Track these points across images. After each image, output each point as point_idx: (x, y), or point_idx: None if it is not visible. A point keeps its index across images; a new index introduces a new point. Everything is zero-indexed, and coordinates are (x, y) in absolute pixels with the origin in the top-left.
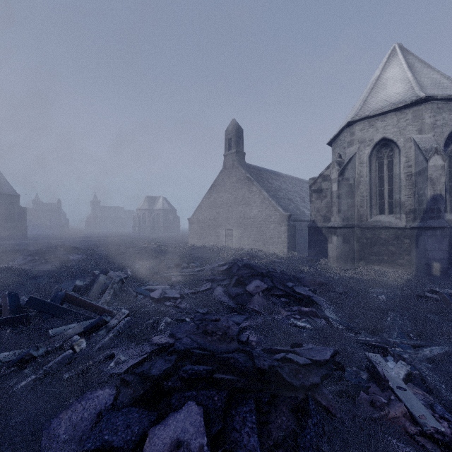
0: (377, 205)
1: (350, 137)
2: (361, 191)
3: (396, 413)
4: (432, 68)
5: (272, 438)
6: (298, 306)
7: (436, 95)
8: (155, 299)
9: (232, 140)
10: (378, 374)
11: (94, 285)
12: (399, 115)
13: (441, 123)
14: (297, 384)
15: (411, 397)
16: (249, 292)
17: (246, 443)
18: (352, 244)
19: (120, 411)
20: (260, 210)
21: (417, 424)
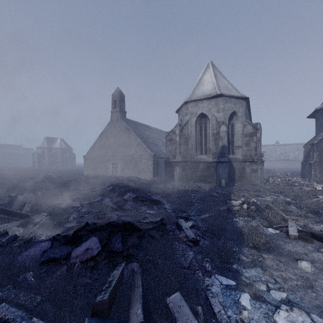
0: (199, 149)
1: (186, 110)
2: (191, 141)
3: (181, 236)
4: (225, 78)
5: (128, 246)
6: (153, 205)
7: (224, 94)
8: (63, 208)
9: (117, 102)
10: (179, 225)
11: (14, 202)
12: (209, 101)
13: (227, 108)
14: (141, 228)
15: (189, 231)
16: (125, 199)
17: (116, 247)
18: (187, 171)
19: (56, 248)
20: (136, 150)
21: (187, 238)
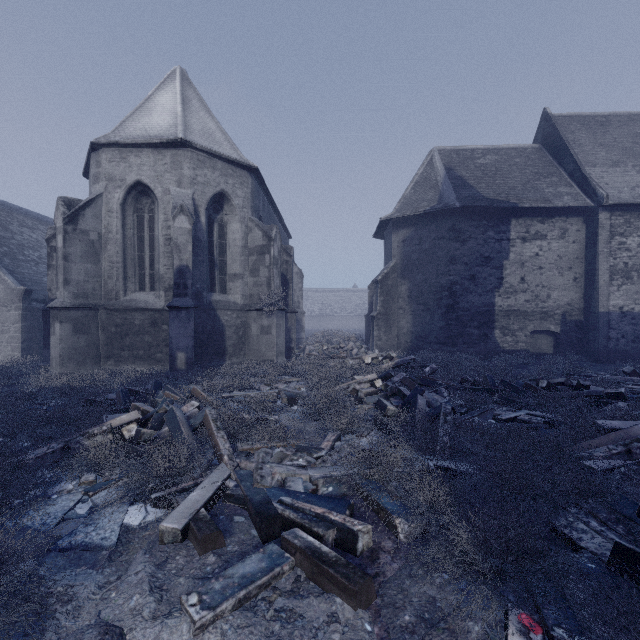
0: (136, 277)
1: (96, 168)
2: (111, 253)
3: None
4: (212, 116)
5: None
6: None
7: (194, 143)
8: None
9: None
10: None
11: None
12: (157, 154)
13: (203, 180)
14: None
15: None
16: None
17: None
18: (95, 334)
19: None
20: None
21: None
